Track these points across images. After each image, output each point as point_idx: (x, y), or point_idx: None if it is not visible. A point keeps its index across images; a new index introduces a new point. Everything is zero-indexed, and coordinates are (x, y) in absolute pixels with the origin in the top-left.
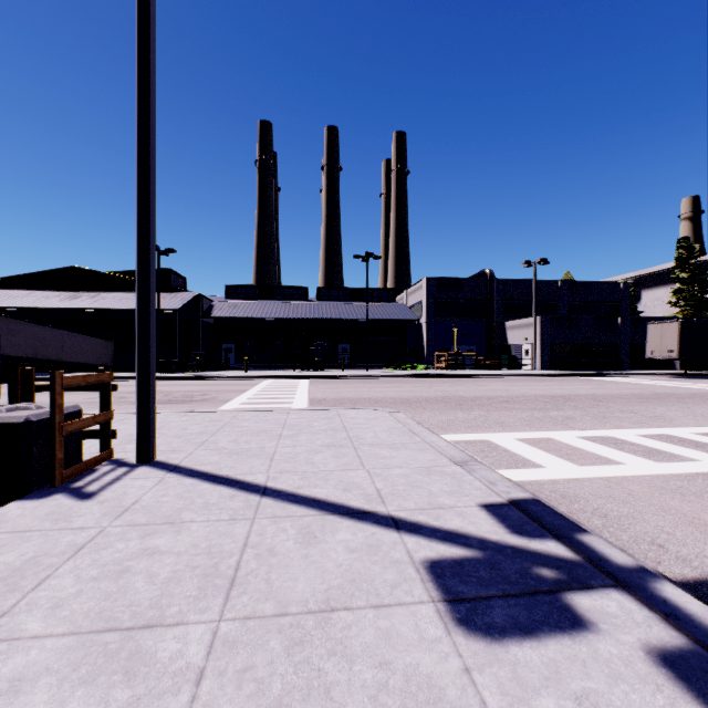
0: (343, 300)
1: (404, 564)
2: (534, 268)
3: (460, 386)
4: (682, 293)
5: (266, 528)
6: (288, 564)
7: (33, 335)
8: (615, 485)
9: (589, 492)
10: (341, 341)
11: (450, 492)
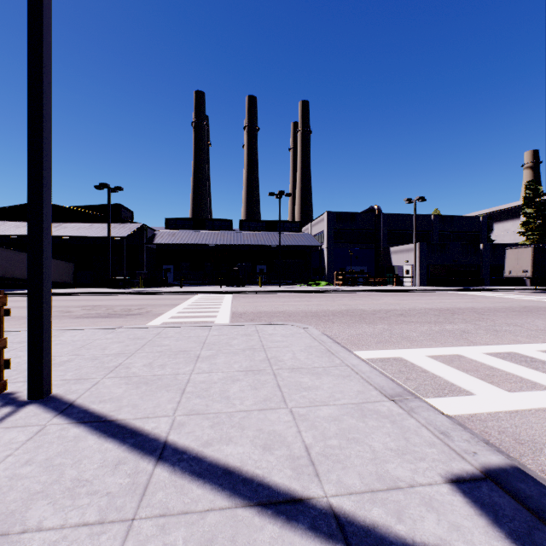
0: (260, 230)
1: None
2: (414, 204)
3: (358, 300)
4: (529, 225)
5: None
6: None
7: (2, 258)
8: None
9: (544, 434)
10: (259, 263)
11: (399, 452)
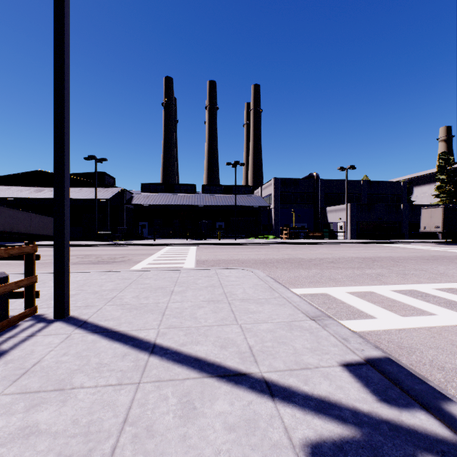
0: (219, 193)
1: (284, 450)
2: (346, 172)
3: (299, 251)
4: (441, 189)
5: (148, 395)
6: (164, 451)
7: (10, 216)
8: (437, 335)
9: (419, 343)
10: (218, 220)
11: (312, 349)
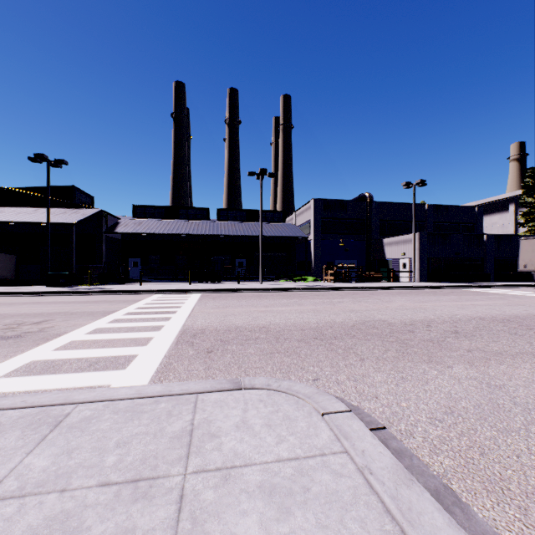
0: (240, 220)
1: None
2: (413, 189)
3: (365, 302)
4: (529, 215)
5: None
6: None
7: None
8: None
9: None
10: (238, 256)
11: None
